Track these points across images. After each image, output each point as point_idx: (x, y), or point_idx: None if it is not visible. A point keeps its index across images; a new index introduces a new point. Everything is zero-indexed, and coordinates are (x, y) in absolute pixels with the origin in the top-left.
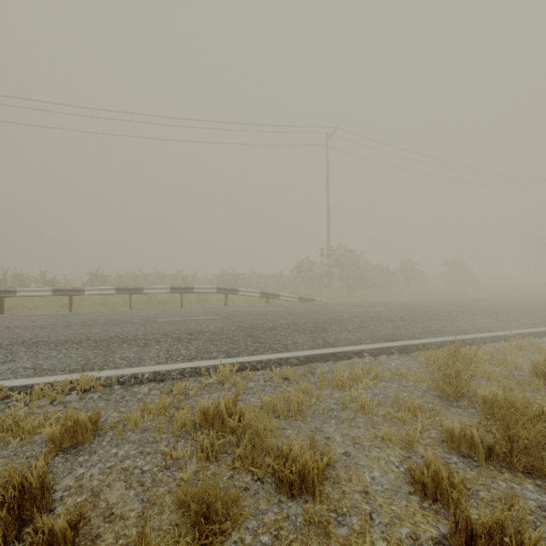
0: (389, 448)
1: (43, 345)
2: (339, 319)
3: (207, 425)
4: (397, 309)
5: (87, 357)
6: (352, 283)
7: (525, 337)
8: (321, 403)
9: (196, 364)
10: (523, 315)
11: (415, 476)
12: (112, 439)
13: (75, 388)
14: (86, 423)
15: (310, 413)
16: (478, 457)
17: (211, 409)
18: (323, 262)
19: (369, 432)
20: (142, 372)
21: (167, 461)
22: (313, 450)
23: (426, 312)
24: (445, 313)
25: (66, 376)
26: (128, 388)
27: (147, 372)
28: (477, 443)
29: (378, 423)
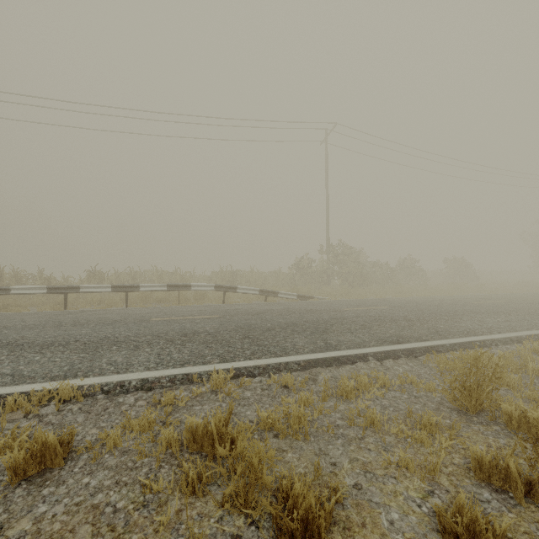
0: (406, 478)
1: (28, 348)
2: (341, 319)
3: (196, 446)
4: (400, 307)
5: (72, 361)
6: (352, 280)
7: (538, 339)
8: (324, 417)
9: (188, 370)
10: (532, 314)
11: (444, 524)
12: (85, 464)
13: (54, 398)
14: (55, 446)
15: (312, 430)
16: (515, 494)
17: (200, 427)
18: (322, 259)
19: (382, 457)
20: (129, 379)
21: (146, 496)
22: (318, 481)
23: (430, 311)
24: (450, 312)
25: (45, 384)
26: (112, 398)
27: (134, 379)
28: (514, 477)
29: (391, 444)
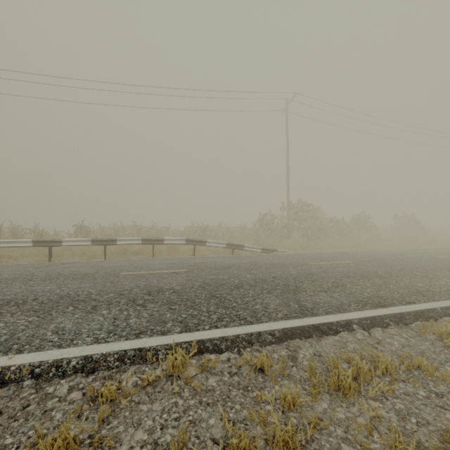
0: None
1: None
2: (309, 274)
3: None
4: (365, 262)
5: (15, 327)
6: (310, 234)
7: None
8: (321, 436)
9: (142, 344)
10: None
11: None
12: None
13: None
14: None
15: None
16: None
17: None
18: (283, 215)
19: None
20: (69, 357)
21: None
22: None
23: (398, 266)
24: (420, 268)
25: None
26: (41, 386)
27: (75, 357)
28: None
29: None
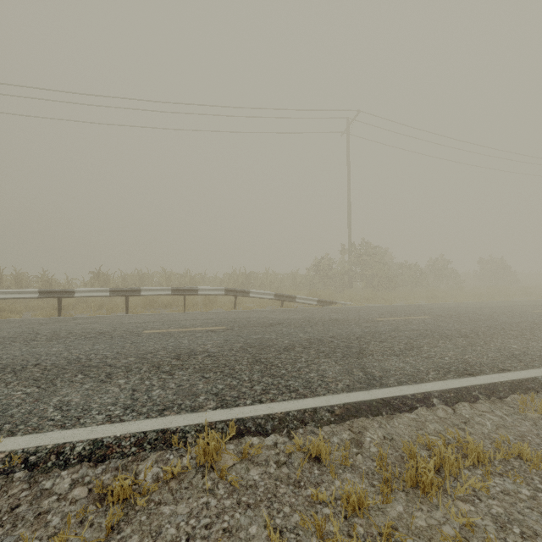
0: None
1: None
2: (377, 333)
3: None
4: (445, 317)
5: (9, 401)
6: (377, 283)
7: None
8: None
9: (167, 423)
10: None
11: None
12: None
13: None
14: None
15: None
16: None
17: None
18: (344, 259)
19: None
20: (74, 441)
21: None
22: None
23: (486, 323)
24: (513, 325)
25: None
26: (36, 480)
27: (81, 441)
28: None
29: None
